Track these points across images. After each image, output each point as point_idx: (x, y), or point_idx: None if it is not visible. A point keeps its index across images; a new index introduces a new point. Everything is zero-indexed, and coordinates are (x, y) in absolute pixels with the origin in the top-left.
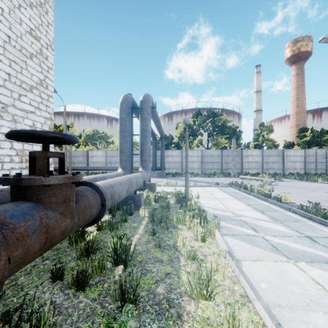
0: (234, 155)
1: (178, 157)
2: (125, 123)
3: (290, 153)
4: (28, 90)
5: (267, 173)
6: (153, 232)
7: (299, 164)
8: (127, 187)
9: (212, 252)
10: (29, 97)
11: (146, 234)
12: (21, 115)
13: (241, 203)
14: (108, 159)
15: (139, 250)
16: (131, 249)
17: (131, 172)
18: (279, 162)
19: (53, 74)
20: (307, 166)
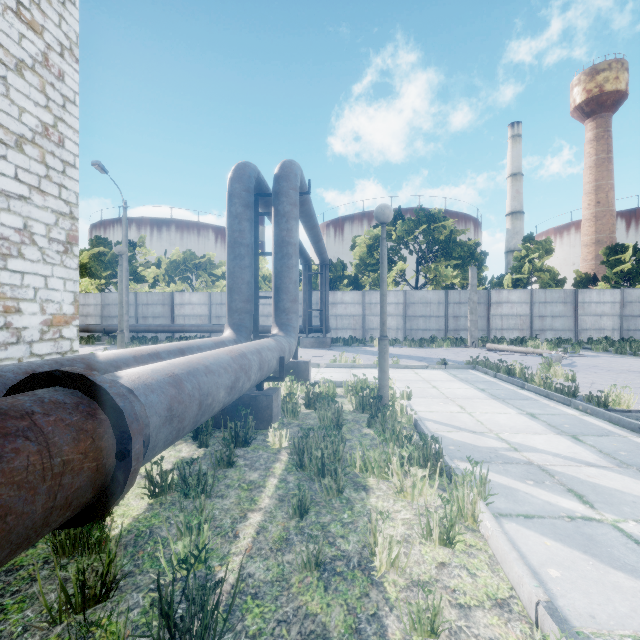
0: (474, 301)
1: (356, 305)
2: (240, 226)
3: (591, 297)
4: (11, 146)
5: (541, 339)
6: (300, 509)
7: (610, 319)
8: (232, 379)
9: (486, 592)
10: (15, 162)
11: (282, 510)
12: None
13: (512, 410)
14: (214, 309)
15: (254, 580)
16: (233, 573)
17: (255, 337)
18: (567, 315)
19: (76, 115)
20: (627, 325)
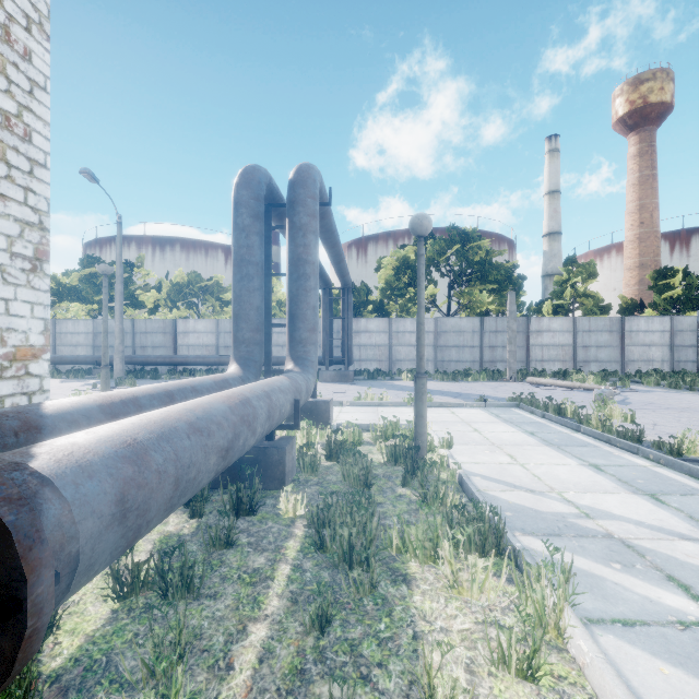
0: (513, 330)
1: (382, 333)
2: (247, 241)
3: (639, 325)
4: None
5: (585, 371)
6: (320, 620)
7: (659, 350)
8: (228, 438)
9: None
10: None
11: (295, 619)
12: None
13: (571, 460)
14: (223, 338)
15: None
16: None
17: (266, 372)
18: (613, 345)
19: (48, 104)
20: (677, 356)
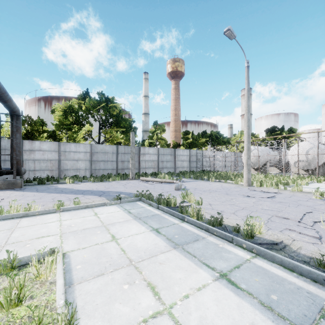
0: (133, 152)
1: (53, 152)
2: None
3: (180, 152)
4: None
5: (162, 172)
6: None
7: (186, 163)
8: None
9: None
10: None
11: None
12: None
13: (204, 272)
14: None
15: None
16: None
17: None
18: (172, 161)
19: None
20: (191, 165)
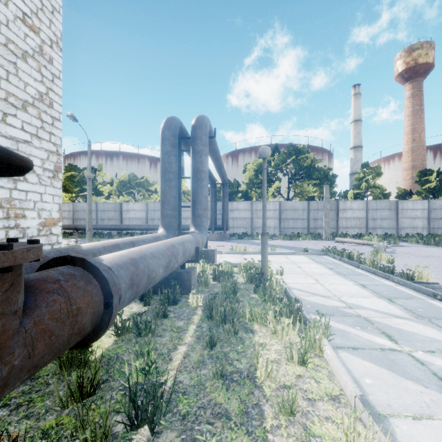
0: (327, 208)
1: (247, 211)
2: (169, 160)
3: (408, 205)
4: (19, 108)
5: (373, 234)
6: (211, 343)
7: (420, 221)
8: (167, 261)
9: (325, 391)
10: (22, 119)
11: (199, 344)
12: (8, 145)
13: (350, 282)
14: (150, 214)
15: (183, 385)
16: (170, 380)
17: (179, 233)
18: (391, 218)
19: (61, 86)
20: (432, 225)
